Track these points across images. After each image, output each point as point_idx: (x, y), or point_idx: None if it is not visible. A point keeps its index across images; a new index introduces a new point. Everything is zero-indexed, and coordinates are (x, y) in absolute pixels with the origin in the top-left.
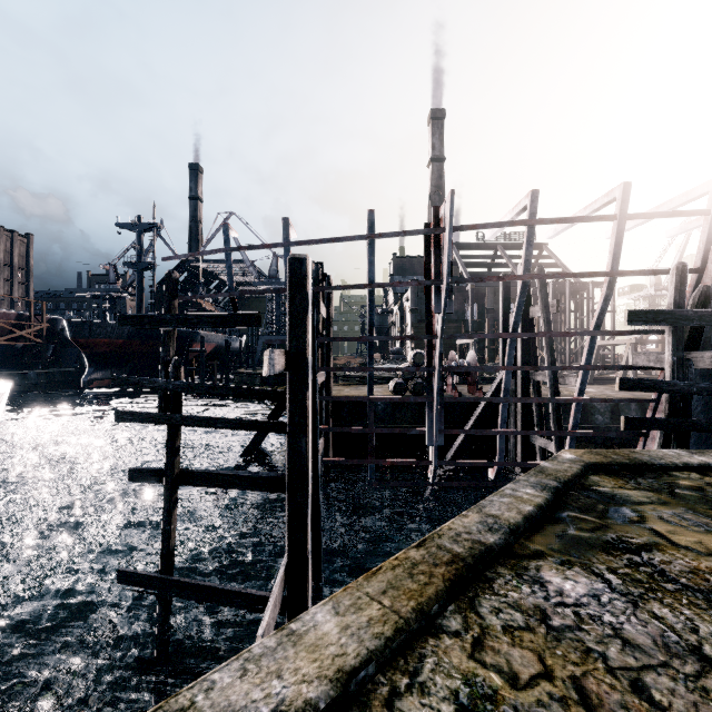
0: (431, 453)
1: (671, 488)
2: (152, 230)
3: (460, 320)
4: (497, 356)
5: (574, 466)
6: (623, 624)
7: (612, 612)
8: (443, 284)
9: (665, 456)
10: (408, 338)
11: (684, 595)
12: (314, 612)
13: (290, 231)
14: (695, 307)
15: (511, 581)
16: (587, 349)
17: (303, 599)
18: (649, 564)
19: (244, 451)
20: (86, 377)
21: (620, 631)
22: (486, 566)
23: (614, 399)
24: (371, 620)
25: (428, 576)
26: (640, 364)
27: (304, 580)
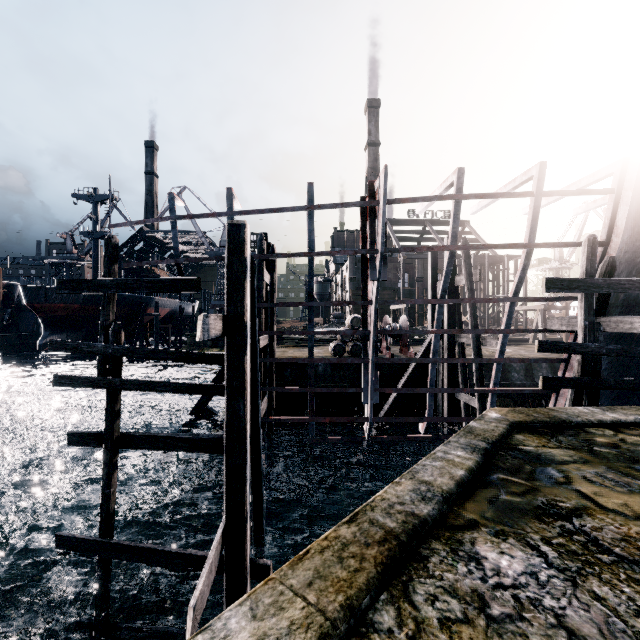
0: (366, 410)
1: (590, 446)
2: (108, 202)
3: (393, 288)
4: (426, 320)
5: (500, 426)
6: (565, 609)
7: (552, 594)
8: (377, 253)
9: (581, 414)
10: (346, 304)
11: (621, 568)
12: (227, 616)
13: (234, 202)
14: (603, 276)
15: (446, 558)
16: (507, 314)
17: (241, 559)
18: (581, 532)
19: (192, 410)
20: (41, 340)
21: (563, 618)
22: (420, 542)
23: (530, 360)
24: (292, 624)
25: (359, 560)
26: (553, 327)
27: (242, 540)
